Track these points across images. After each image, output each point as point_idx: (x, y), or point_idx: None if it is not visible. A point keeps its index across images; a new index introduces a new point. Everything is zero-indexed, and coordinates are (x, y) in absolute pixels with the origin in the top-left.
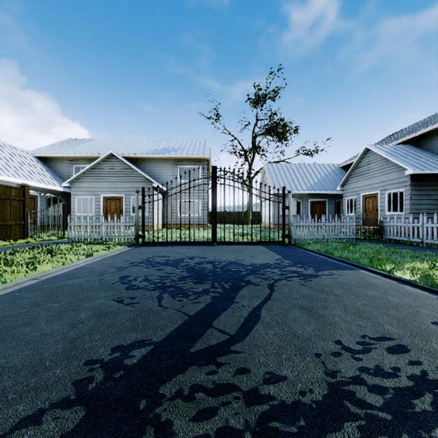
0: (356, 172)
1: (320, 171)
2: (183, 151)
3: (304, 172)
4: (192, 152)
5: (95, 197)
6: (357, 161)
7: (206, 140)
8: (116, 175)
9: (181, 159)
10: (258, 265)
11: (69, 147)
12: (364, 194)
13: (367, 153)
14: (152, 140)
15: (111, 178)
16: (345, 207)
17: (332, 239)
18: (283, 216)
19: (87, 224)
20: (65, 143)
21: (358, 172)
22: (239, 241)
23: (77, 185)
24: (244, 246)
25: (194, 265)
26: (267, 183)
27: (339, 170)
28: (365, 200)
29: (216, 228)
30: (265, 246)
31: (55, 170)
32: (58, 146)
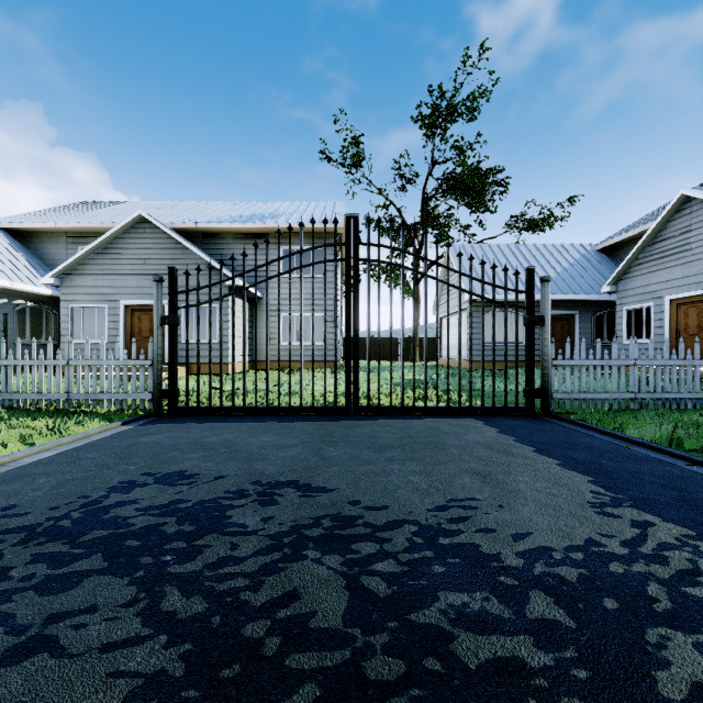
0: (653, 251)
1: (559, 257)
2: (290, 217)
3: (528, 260)
4: (309, 219)
5: (109, 306)
6: (656, 228)
7: (336, 202)
8: (151, 261)
9: (286, 232)
10: (574, 579)
11: (74, 213)
12: (674, 296)
13: (684, 208)
14: (236, 203)
15: (142, 268)
16: (623, 325)
17: (657, 402)
18: (530, 343)
19: (33, 363)
20: (70, 207)
21: (658, 252)
22: (415, 407)
23: (73, 282)
24: (433, 423)
25: (255, 576)
26: (453, 282)
27: (596, 256)
28: (678, 309)
29: (358, 372)
30: (491, 423)
31: (43, 256)
32: (54, 211)
